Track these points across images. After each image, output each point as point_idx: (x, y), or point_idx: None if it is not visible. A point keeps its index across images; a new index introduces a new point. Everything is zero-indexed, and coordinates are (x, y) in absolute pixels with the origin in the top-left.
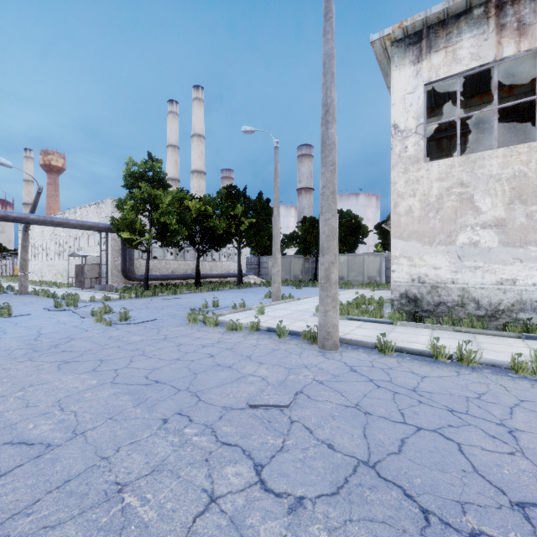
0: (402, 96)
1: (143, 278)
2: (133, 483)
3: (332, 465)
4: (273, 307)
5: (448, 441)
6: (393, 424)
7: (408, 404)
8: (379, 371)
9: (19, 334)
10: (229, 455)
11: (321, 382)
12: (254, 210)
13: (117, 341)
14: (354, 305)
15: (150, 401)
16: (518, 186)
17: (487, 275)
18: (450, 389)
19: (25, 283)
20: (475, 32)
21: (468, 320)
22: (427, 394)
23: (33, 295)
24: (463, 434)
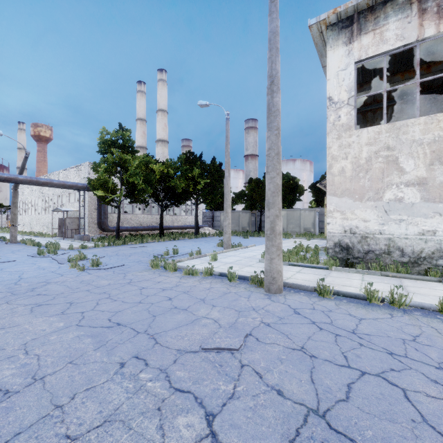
0: (336, 73)
1: (115, 229)
2: (83, 437)
3: (283, 414)
4: (224, 254)
5: (393, 387)
6: (338, 368)
7: (350, 347)
8: (320, 313)
9: (2, 278)
10: (181, 403)
11: (268, 324)
12: (209, 172)
13: (87, 285)
14: (294, 253)
15: (110, 344)
16: (438, 149)
17: (410, 227)
18: (387, 331)
19: (15, 233)
20: (400, 16)
21: (394, 266)
22: (366, 337)
23: (21, 244)
24: (406, 378)
